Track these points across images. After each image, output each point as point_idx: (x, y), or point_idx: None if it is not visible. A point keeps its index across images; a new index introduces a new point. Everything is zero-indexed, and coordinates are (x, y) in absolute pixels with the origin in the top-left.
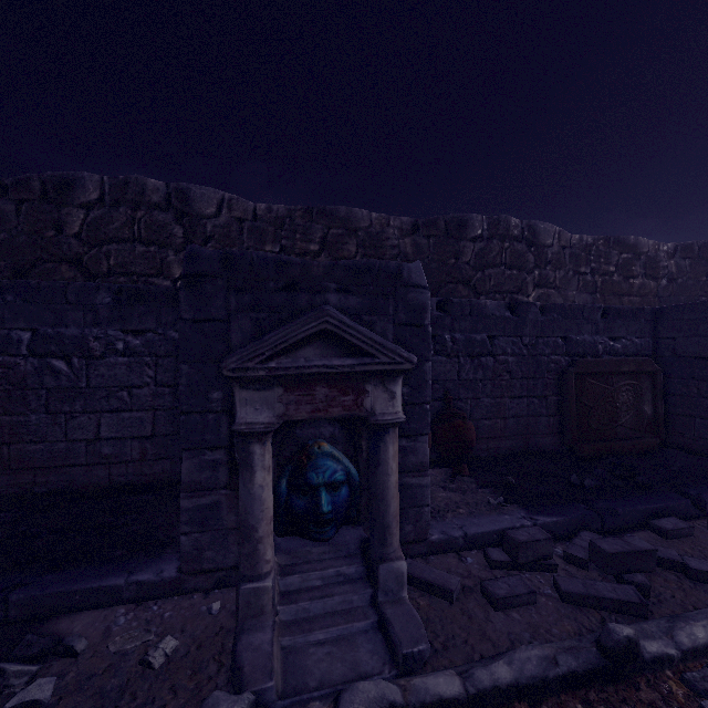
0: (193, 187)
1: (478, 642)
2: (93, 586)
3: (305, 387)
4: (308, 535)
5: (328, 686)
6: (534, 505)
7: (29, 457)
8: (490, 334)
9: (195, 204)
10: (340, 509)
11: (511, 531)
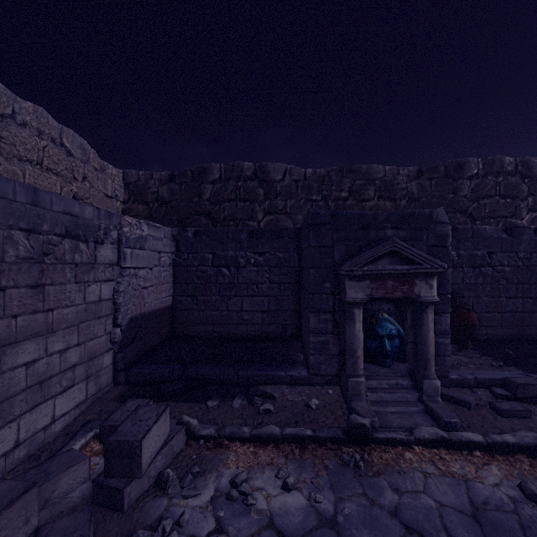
0: (269, 164)
1: (490, 428)
2: (271, 374)
3: (381, 281)
4: (376, 363)
5: (403, 428)
6: (529, 368)
7: (211, 318)
8: (489, 251)
9: (270, 174)
10: (395, 350)
11: (511, 378)
